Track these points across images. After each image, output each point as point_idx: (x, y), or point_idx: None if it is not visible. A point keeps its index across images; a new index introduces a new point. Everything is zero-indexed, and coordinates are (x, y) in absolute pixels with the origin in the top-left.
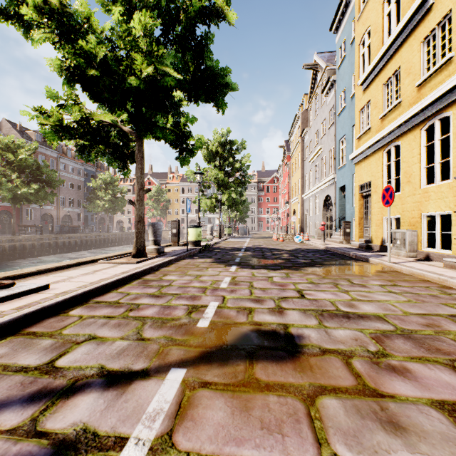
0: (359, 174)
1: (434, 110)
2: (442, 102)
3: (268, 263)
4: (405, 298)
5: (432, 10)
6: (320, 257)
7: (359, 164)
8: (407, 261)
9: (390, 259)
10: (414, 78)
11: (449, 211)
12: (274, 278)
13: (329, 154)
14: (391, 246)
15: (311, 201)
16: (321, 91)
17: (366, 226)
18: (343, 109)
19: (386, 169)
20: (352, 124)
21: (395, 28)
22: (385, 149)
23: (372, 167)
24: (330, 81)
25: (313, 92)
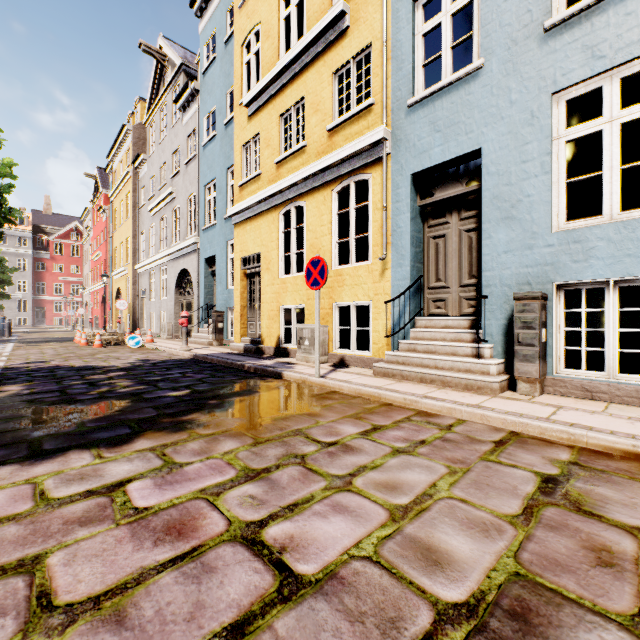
0: (242, 240)
1: (352, 167)
2: (362, 159)
3: (86, 418)
4: (437, 462)
5: (348, 35)
6: (200, 378)
7: (242, 225)
8: (328, 370)
9: (319, 372)
10: (324, 118)
11: (367, 301)
12: (134, 493)
13: (187, 204)
14: (292, 348)
15: (152, 276)
16: (175, 99)
17: (252, 320)
18: (211, 139)
19: (284, 239)
20: (227, 165)
21: (302, 38)
22: (283, 210)
23: (264, 233)
24: (190, 87)
25: (158, 98)
